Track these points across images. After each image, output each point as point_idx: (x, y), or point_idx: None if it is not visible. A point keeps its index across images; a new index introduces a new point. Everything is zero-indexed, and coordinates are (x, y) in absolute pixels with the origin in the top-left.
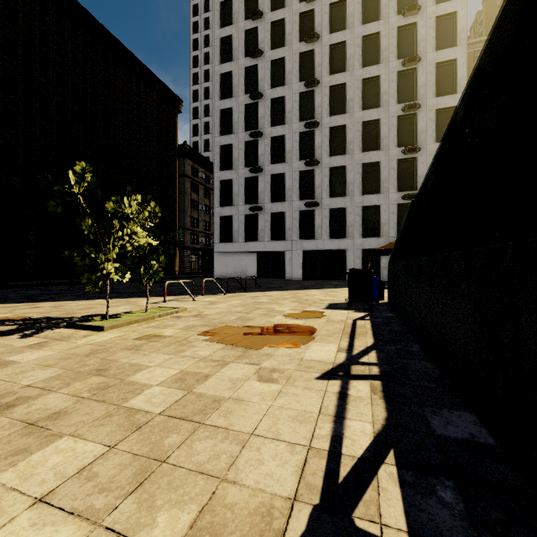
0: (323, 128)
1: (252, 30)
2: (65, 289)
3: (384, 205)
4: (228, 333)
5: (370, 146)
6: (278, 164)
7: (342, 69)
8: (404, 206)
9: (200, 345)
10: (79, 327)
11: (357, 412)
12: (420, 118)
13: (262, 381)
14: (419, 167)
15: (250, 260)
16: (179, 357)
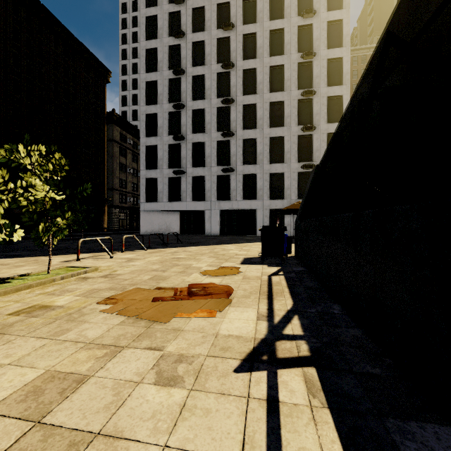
0: (237, 105)
1: (175, 13)
2: None
3: (287, 172)
4: (135, 299)
5: (276, 123)
6: (199, 133)
7: (253, 56)
8: (302, 174)
9: (94, 319)
10: None
11: (299, 446)
12: (315, 103)
13: (160, 383)
14: (314, 142)
15: (174, 218)
16: (56, 343)
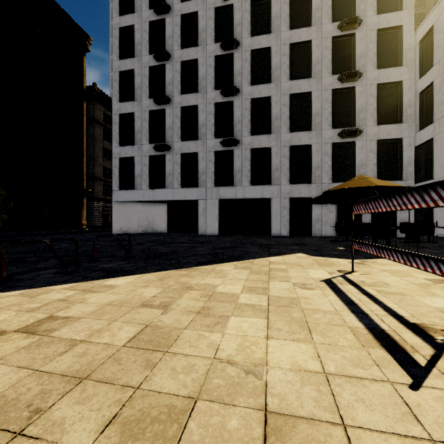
0: (243, 51)
1: None
2: None
3: (316, 144)
4: None
5: (299, 74)
6: (190, 94)
7: None
8: (339, 147)
9: None
10: None
11: None
12: (359, 40)
13: None
14: (357, 98)
15: (158, 211)
16: None
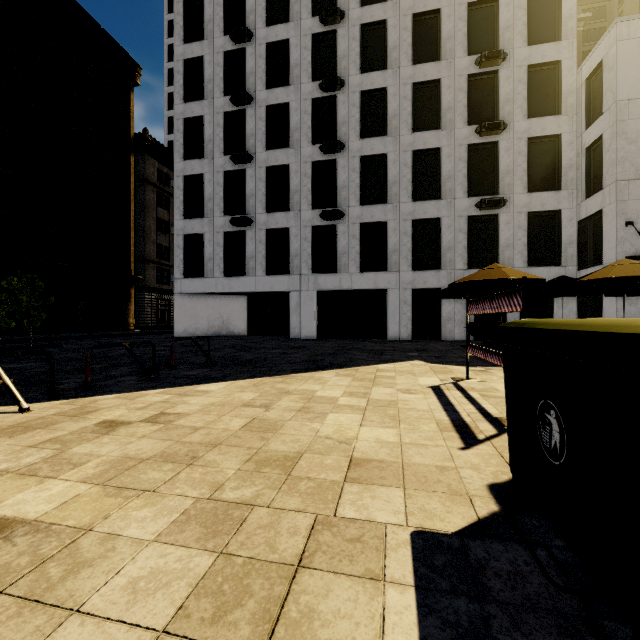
0: (350, 93)
1: None
2: None
3: (447, 217)
4: None
5: (424, 123)
6: (279, 149)
7: None
8: (477, 221)
9: None
10: None
11: None
12: (504, 79)
13: None
14: (502, 157)
15: (236, 307)
16: None
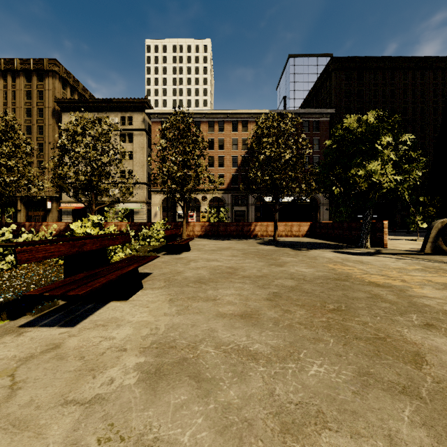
0: None
1: None
2: (393, 233)
3: None
4: None
5: None
6: None
7: None
8: None
9: None
10: (408, 240)
11: None
12: None
13: None
14: None
15: None
16: None
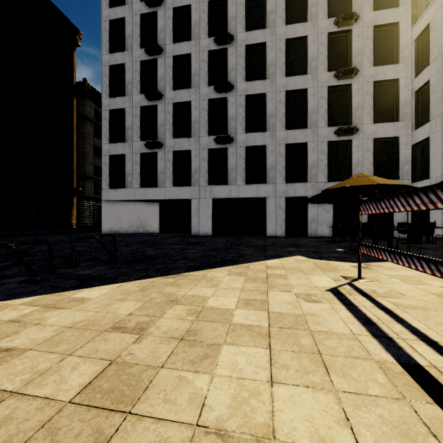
0: (238, 46)
1: None
2: None
3: (312, 142)
4: None
5: (295, 70)
6: (183, 89)
7: None
8: (335, 145)
9: None
10: None
11: None
12: (356, 36)
13: None
14: (354, 96)
15: (150, 211)
16: None
